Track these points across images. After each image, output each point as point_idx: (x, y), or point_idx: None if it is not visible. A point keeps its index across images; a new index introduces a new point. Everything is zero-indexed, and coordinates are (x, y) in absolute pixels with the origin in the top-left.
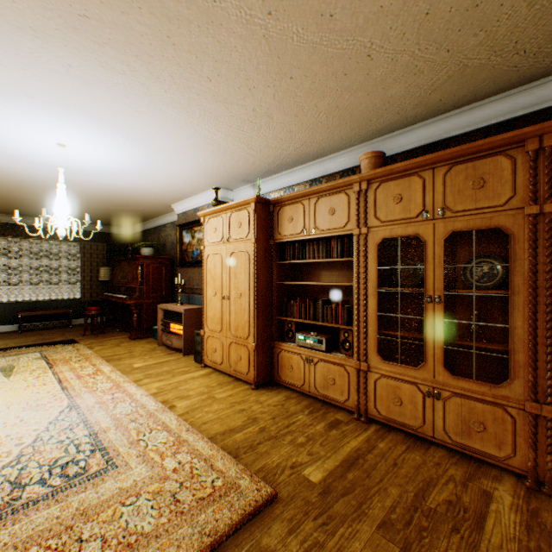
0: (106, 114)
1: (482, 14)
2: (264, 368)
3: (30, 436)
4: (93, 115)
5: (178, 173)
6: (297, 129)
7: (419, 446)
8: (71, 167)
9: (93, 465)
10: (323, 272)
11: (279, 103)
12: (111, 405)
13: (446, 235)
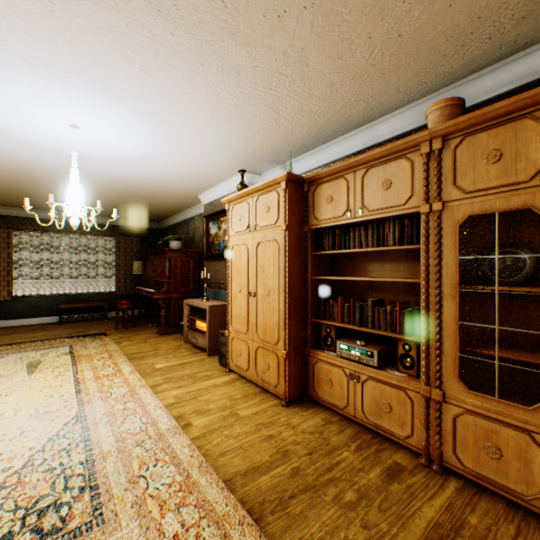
0: (110, 78)
1: None
2: (296, 381)
3: (22, 458)
4: (96, 81)
5: (200, 156)
6: (340, 81)
7: (537, 530)
8: (91, 155)
9: (76, 514)
10: (370, 264)
11: (318, 38)
12: (120, 419)
13: None
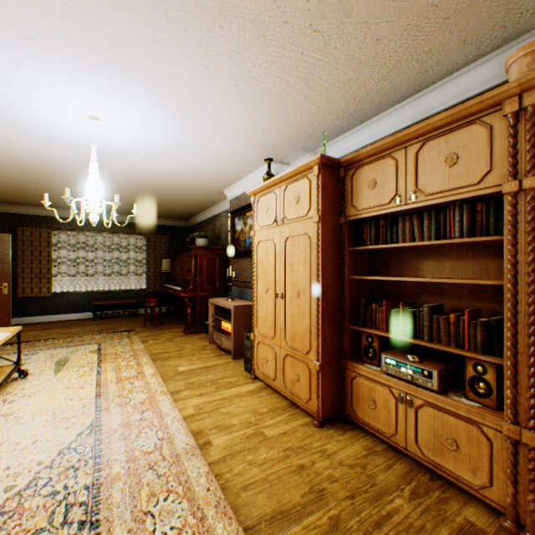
0: (121, 54)
1: None
2: (331, 397)
3: (28, 474)
4: (108, 59)
5: (223, 146)
6: (389, 34)
7: None
8: (114, 150)
9: None
10: (423, 261)
11: None
12: (135, 431)
13: None
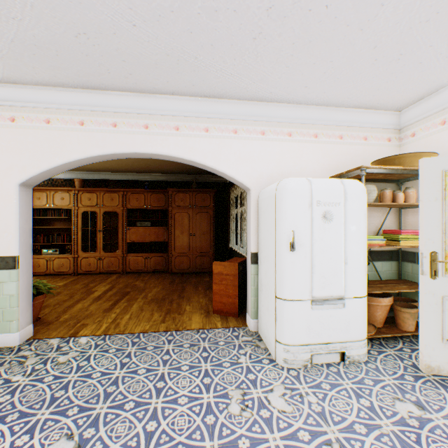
0: None
1: (109, 164)
2: None
3: None
4: None
5: None
6: None
7: (96, 275)
8: None
9: None
10: (56, 222)
11: None
12: None
13: (104, 212)
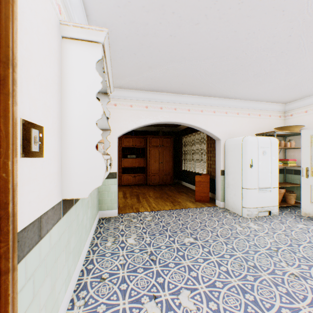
0: None
1: None
2: None
3: None
4: None
5: None
6: None
7: None
8: None
9: None
10: None
11: None
12: None
13: None
